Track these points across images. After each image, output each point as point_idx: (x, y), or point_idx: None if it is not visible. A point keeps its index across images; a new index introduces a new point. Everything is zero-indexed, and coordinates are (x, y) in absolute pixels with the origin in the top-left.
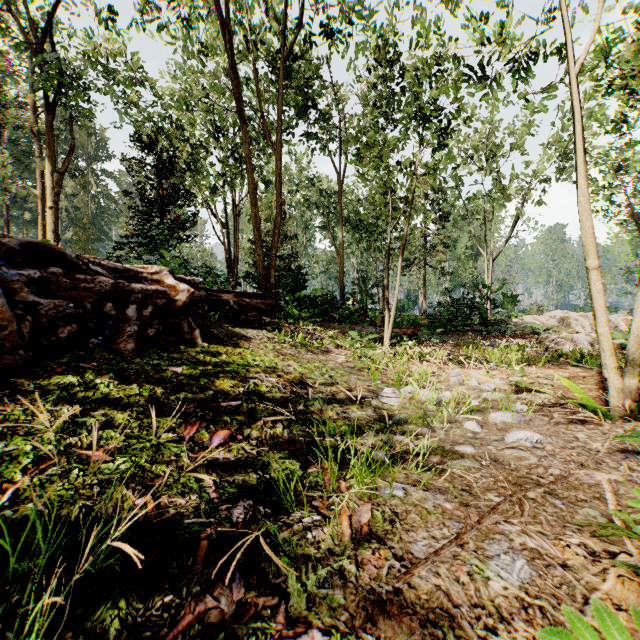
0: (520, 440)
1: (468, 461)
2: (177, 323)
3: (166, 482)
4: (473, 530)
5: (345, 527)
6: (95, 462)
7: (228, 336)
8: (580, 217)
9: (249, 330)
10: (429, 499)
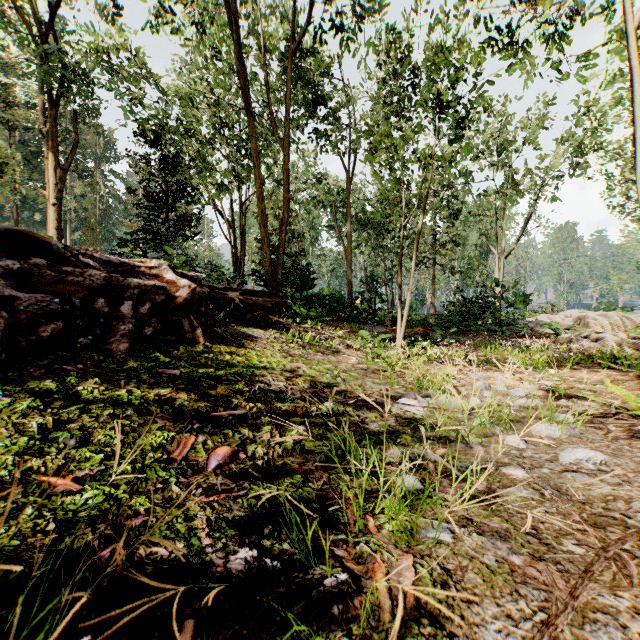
0: (579, 461)
1: (524, 490)
2: (177, 321)
3: (146, 522)
4: (568, 609)
5: (383, 596)
6: (59, 494)
7: (233, 336)
8: (638, 197)
9: (255, 329)
10: (488, 548)
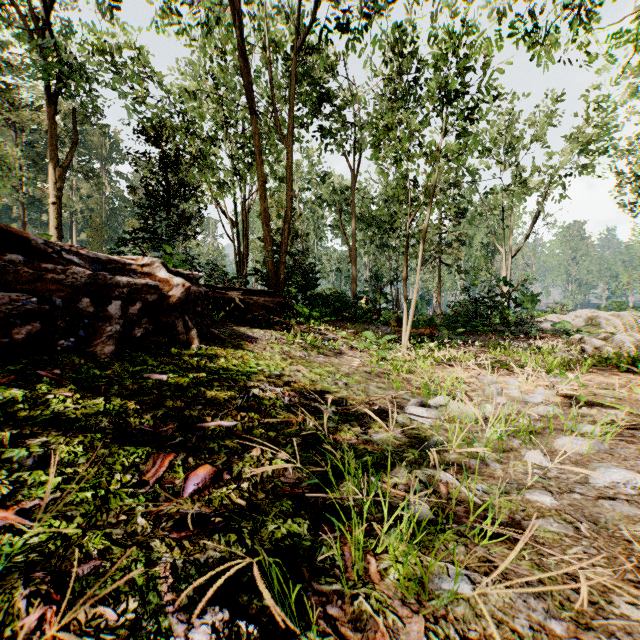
0: (615, 484)
1: (554, 522)
2: (170, 322)
3: (98, 568)
4: None
5: None
6: None
7: (231, 337)
8: None
9: (256, 330)
10: (518, 608)
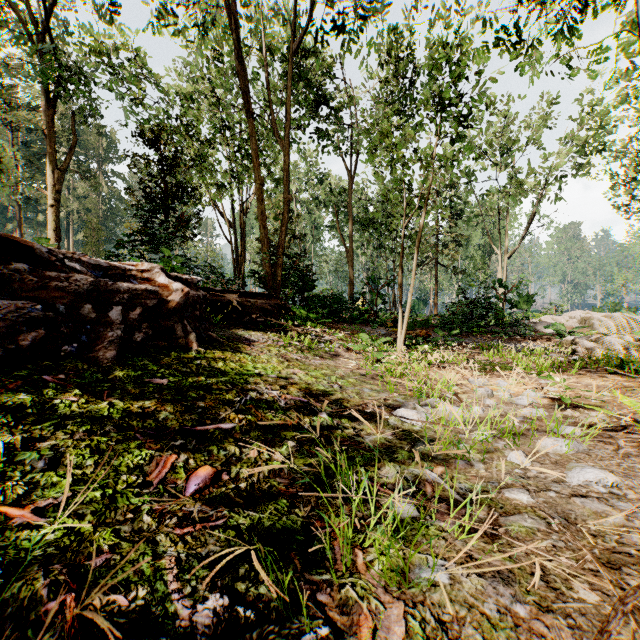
0: (589, 483)
1: (528, 518)
2: (170, 326)
3: (109, 561)
4: None
5: None
6: (15, 527)
7: (229, 339)
8: None
9: (253, 332)
10: (488, 594)
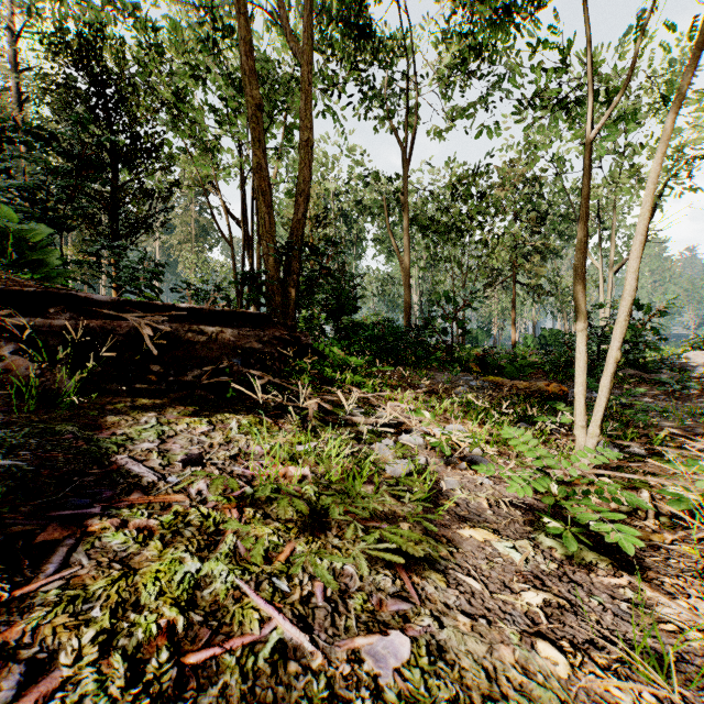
0: None
1: None
2: None
3: None
4: None
5: None
6: None
7: None
8: None
9: (181, 424)
10: None
